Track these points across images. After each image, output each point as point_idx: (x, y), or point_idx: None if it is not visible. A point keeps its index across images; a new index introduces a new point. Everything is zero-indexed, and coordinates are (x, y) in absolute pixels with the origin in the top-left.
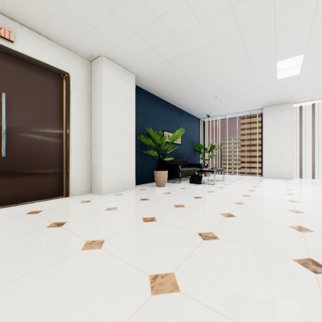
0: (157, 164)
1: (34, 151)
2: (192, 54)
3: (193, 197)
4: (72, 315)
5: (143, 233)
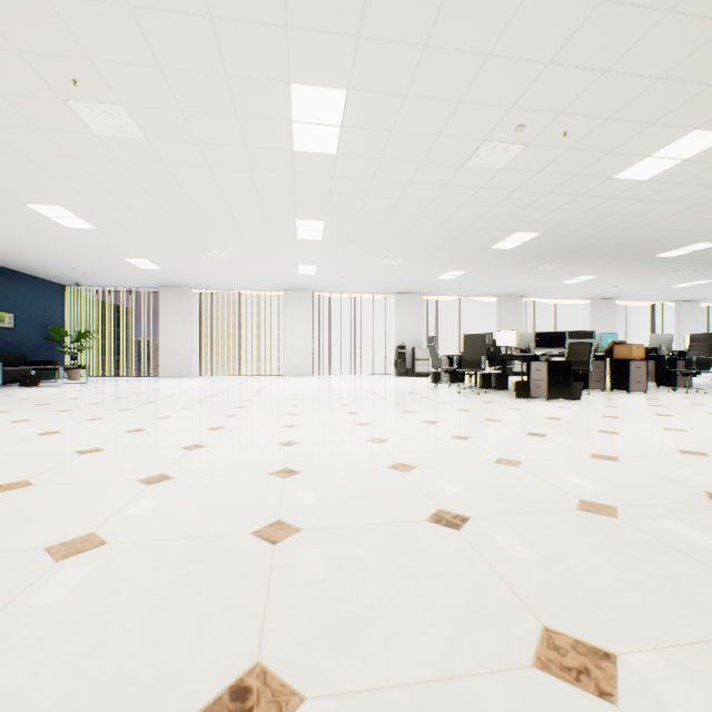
0: None
1: None
2: (5, 235)
3: (4, 396)
4: None
5: None
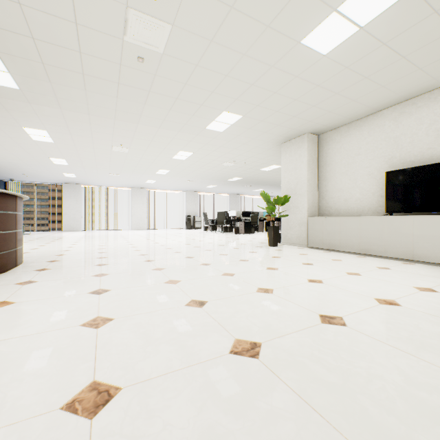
0: None
1: None
2: (13, 163)
3: None
4: None
5: None
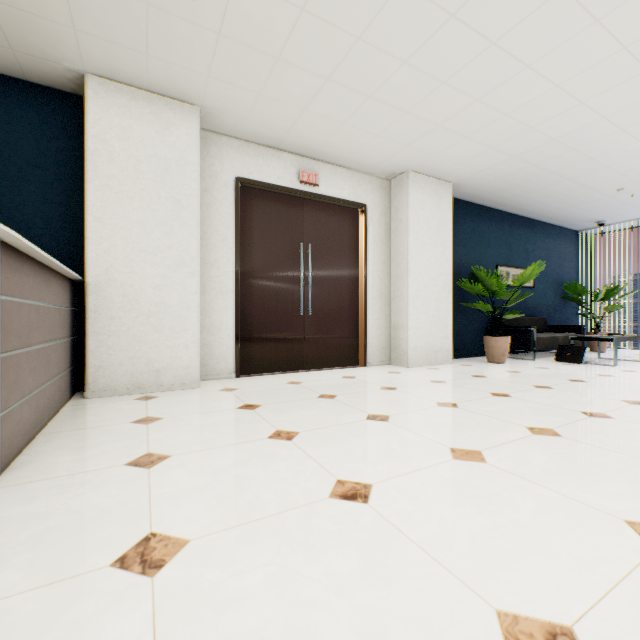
0: (484, 326)
1: (332, 308)
2: (564, 139)
3: (567, 380)
4: (469, 431)
5: (500, 404)
